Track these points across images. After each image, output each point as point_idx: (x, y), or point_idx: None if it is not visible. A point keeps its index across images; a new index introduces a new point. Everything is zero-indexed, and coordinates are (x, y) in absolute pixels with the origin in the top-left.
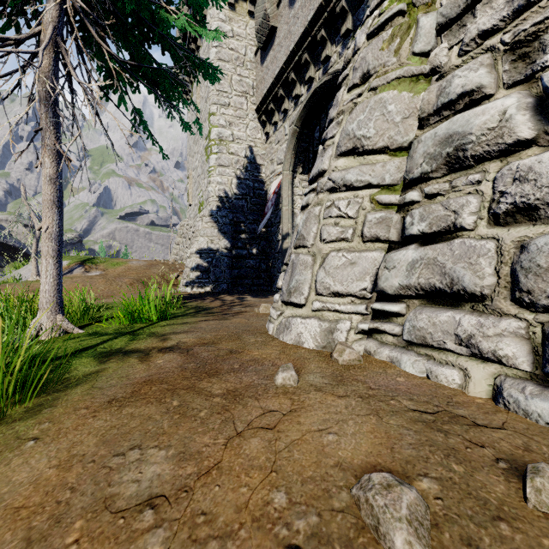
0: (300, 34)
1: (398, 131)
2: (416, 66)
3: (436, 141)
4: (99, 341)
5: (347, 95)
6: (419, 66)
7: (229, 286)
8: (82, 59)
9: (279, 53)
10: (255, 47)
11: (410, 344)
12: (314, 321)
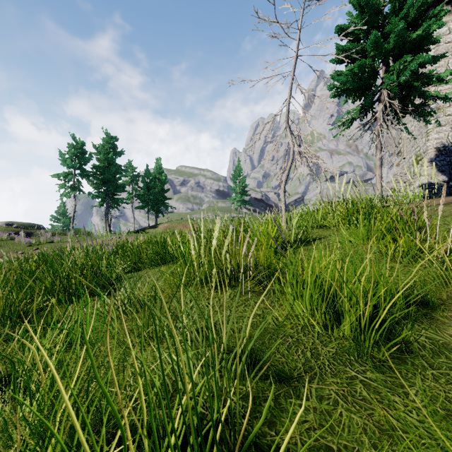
0: None
1: None
2: None
3: None
4: None
5: None
6: None
7: None
8: (386, 116)
9: None
10: None
11: None
12: None
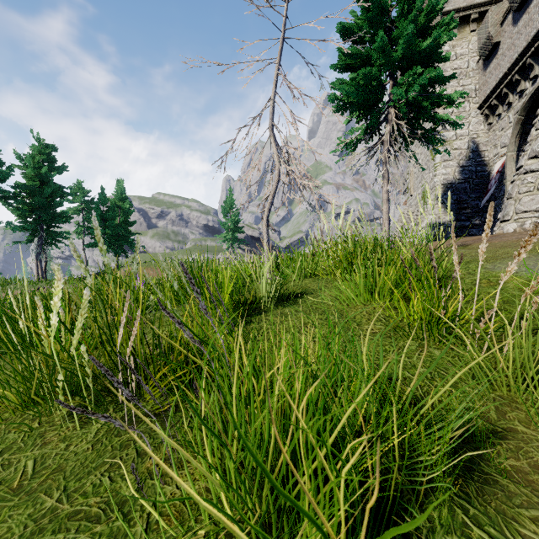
0: (523, 48)
1: None
2: None
3: None
4: None
5: (535, 132)
6: None
7: None
8: (394, 140)
9: (502, 61)
10: (477, 57)
11: None
12: (514, 223)
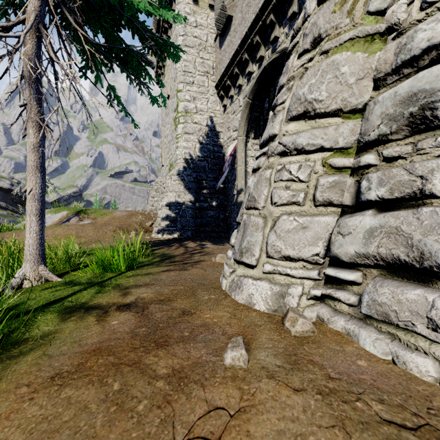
0: (252, 20)
1: (352, 93)
2: (371, 25)
3: (396, 100)
4: (69, 293)
5: (298, 61)
6: (374, 25)
7: (193, 233)
8: (63, 43)
9: (234, 38)
10: (214, 34)
11: (368, 316)
12: (265, 283)
